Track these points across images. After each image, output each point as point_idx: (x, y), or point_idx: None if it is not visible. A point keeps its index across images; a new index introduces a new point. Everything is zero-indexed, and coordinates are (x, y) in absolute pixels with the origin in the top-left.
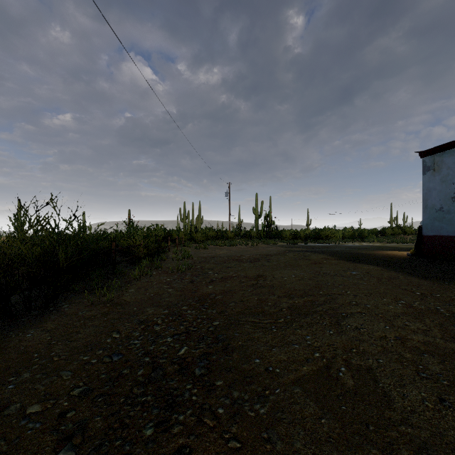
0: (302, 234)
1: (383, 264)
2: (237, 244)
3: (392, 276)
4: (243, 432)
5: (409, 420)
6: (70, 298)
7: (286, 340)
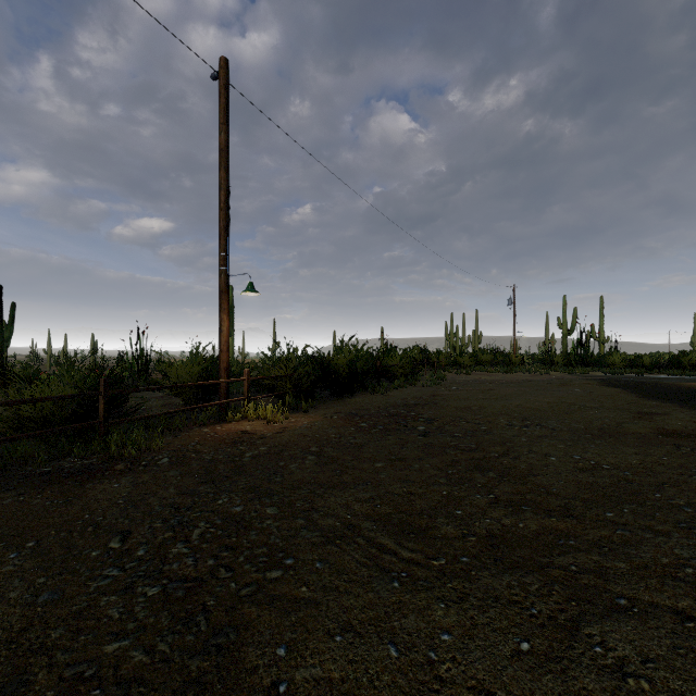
0: (646, 360)
1: (650, 390)
2: (517, 371)
3: (611, 394)
4: (429, 409)
5: (481, 412)
6: (359, 393)
7: (464, 403)
